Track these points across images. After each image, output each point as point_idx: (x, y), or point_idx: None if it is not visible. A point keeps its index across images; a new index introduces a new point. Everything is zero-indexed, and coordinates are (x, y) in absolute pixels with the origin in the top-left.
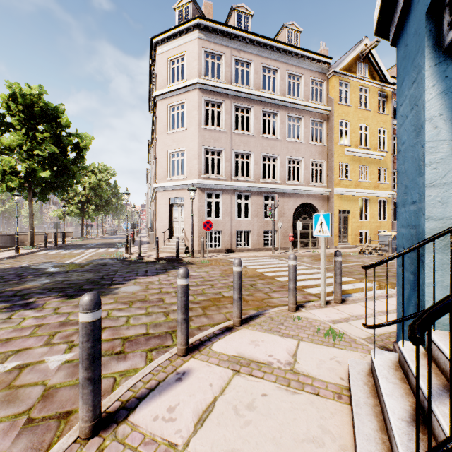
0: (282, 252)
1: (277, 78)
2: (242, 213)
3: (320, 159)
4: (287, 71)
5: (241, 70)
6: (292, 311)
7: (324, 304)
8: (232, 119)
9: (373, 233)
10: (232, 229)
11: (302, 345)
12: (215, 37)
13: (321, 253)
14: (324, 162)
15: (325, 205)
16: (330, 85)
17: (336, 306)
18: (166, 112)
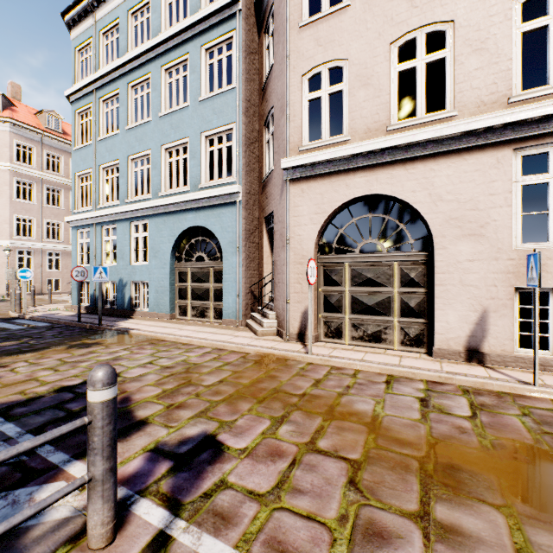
0: None
1: None
2: (54, 266)
3: None
4: None
5: None
6: None
7: None
8: (43, 196)
9: None
10: (43, 278)
11: None
12: (28, 134)
13: None
14: None
15: None
16: None
17: None
18: None
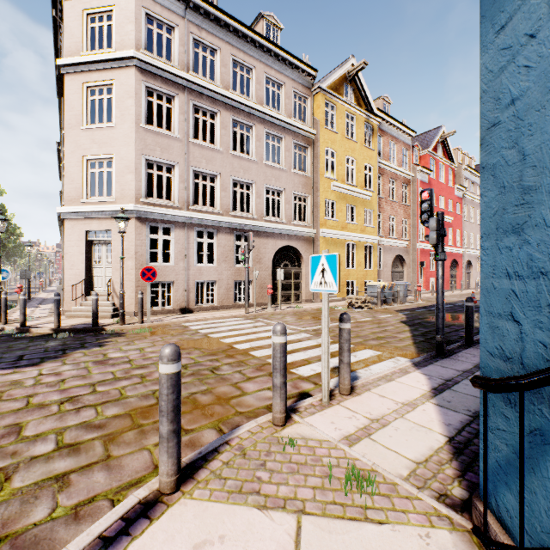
0: (259, 309)
1: (252, 79)
2: (204, 257)
3: (305, 193)
4: (264, 74)
5: (204, 64)
6: (280, 425)
7: (328, 401)
8: (189, 122)
9: (360, 283)
10: (189, 279)
11: (307, 529)
12: None
13: (323, 318)
14: (309, 197)
15: (309, 249)
16: (315, 103)
17: (344, 401)
18: (80, 95)
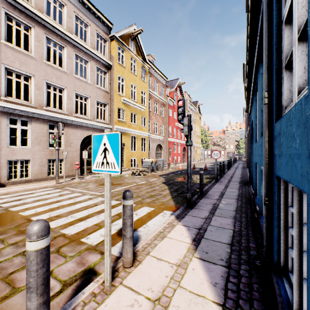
0: (69, 180)
1: (64, 13)
2: (18, 140)
3: (104, 101)
4: (74, 13)
5: None
6: None
7: (110, 285)
8: (0, 25)
9: (139, 159)
10: (0, 158)
11: None
12: None
13: (105, 199)
14: (107, 104)
15: None
16: (111, 45)
17: (127, 276)
18: None
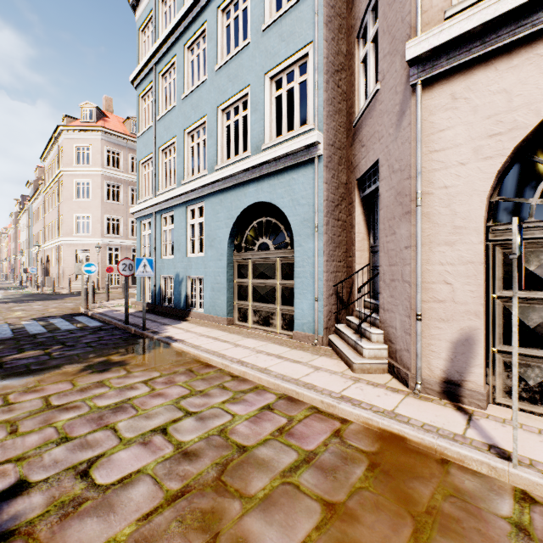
0: None
1: None
2: None
3: None
4: None
5: None
6: None
7: None
8: (128, 196)
9: None
10: None
11: None
12: (116, 140)
13: None
14: None
15: None
16: None
17: None
18: (73, 185)
